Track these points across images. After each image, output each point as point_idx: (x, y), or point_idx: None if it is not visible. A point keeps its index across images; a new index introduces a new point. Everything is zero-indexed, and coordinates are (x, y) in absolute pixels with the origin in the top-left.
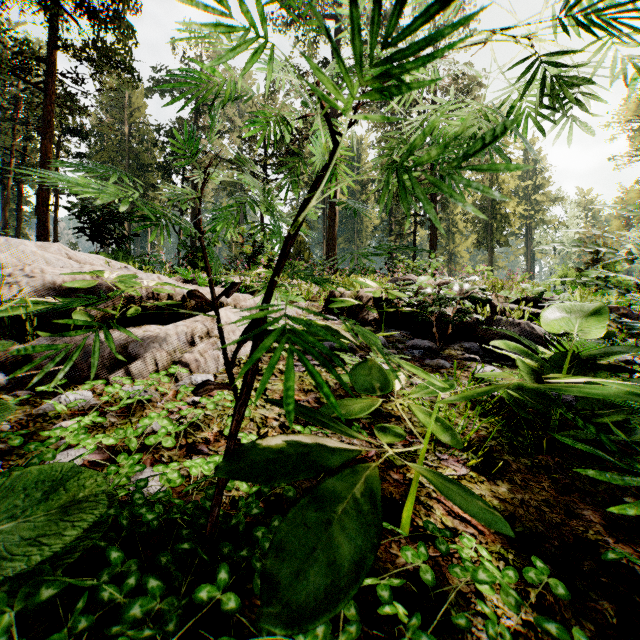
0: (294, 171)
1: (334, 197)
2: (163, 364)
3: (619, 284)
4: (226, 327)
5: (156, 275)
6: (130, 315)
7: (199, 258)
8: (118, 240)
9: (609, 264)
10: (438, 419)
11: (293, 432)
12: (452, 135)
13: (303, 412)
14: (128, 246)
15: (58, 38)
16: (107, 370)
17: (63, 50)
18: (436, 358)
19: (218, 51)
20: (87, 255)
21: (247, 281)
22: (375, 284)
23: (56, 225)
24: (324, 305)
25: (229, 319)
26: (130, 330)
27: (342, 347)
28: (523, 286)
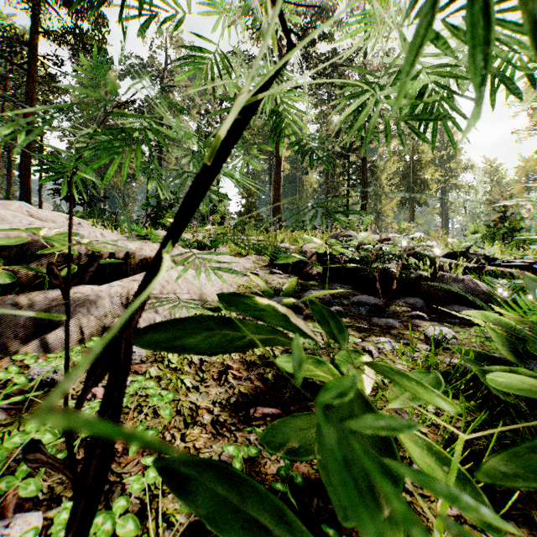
0: (245, 142)
1: (279, 164)
2: (90, 331)
3: (523, 239)
4: (167, 286)
5: (99, 231)
6: (62, 274)
7: (161, 216)
8: (88, 200)
9: (514, 221)
10: (442, 457)
11: (229, 431)
12: (430, 55)
13: (223, 500)
14: (103, 206)
15: (38, 24)
16: (21, 341)
17: (43, 35)
18: (383, 316)
19: (180, 40)
20: (50, 212)
21: (200, 236)
22: (320, 240)
23: (41, 188)
24: (270, 259)
25: (171, 277)
26: (58, 292)
27: (288, 305)
28: (451, 241)
